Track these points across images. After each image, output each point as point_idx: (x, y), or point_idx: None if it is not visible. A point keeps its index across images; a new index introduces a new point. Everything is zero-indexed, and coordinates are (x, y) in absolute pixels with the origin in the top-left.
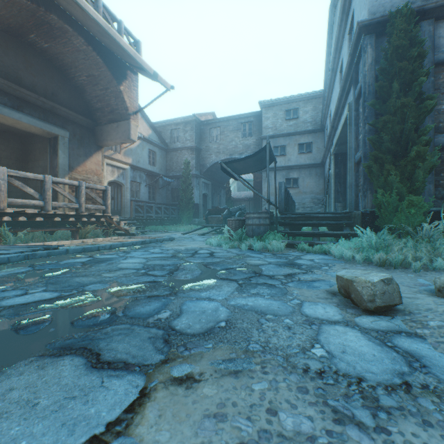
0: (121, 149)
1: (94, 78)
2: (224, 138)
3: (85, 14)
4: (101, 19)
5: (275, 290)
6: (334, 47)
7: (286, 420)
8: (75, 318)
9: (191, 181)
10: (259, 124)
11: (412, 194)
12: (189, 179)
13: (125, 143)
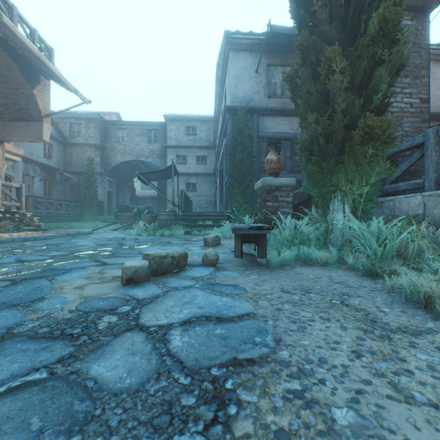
0: None
1: (1, 76)
2: (130, 140)
3: (15, 37)
4: (34, 47)
5: (179, 245)
6: (218, 99)
7: None
8: (99, 254)
9: (95, 178)
10: (164, 133)
11: (246, 204)
12: (94, 176)
13: (34, 141)
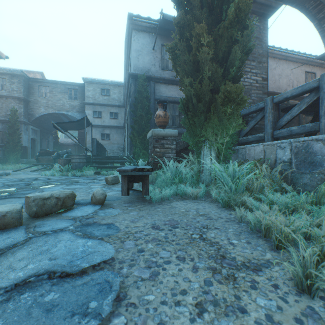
0: None
1: None
2: (53, 96)
3: None
4: None
5: (83, 184)
6: (125, 68)
7: (78, 196)
8: None
9: (19, 127)
10: (83, 92)
11: (145, 150)
12: (17, 125)
13: None
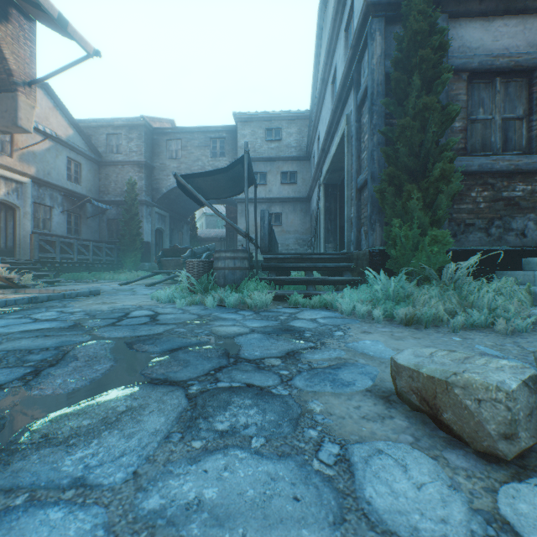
0: (14, 150)
1: None
2: (187, 155)
3: None
4: None
5: (274, 409)
6: (327, 49)
7: None
8: None
9: (138, 209)
10: (233, 142)
11: (433, 227)
12: (136, 206)
13: (8, 132)
